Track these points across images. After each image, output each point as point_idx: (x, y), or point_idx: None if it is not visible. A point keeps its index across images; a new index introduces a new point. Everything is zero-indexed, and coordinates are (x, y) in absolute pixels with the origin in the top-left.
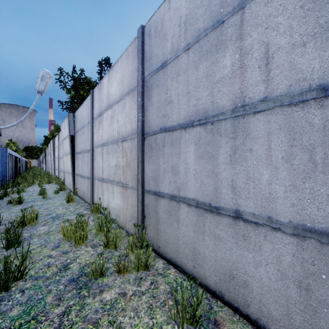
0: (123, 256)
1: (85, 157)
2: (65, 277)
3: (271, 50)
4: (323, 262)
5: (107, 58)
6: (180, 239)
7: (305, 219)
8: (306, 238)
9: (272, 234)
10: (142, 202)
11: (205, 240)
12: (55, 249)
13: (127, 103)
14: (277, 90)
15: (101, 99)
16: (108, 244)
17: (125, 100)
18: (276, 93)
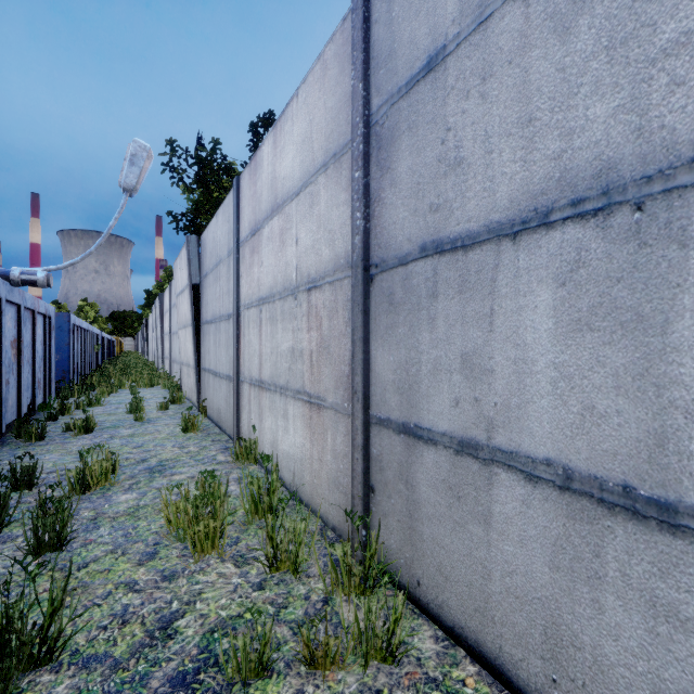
0: (318, 601)
1: (221, 330)
2: (161, 666)
3: None
4: None
5: (269, 113)
6: (493, 577)
7: None
8: None
9: None
10: (364, 449)
11: (603, 606)
12: (147, 562)
13: (322, 191)
14: None
15: (257, 196)
16: (277, 561)
17: (315, 186)
18: None
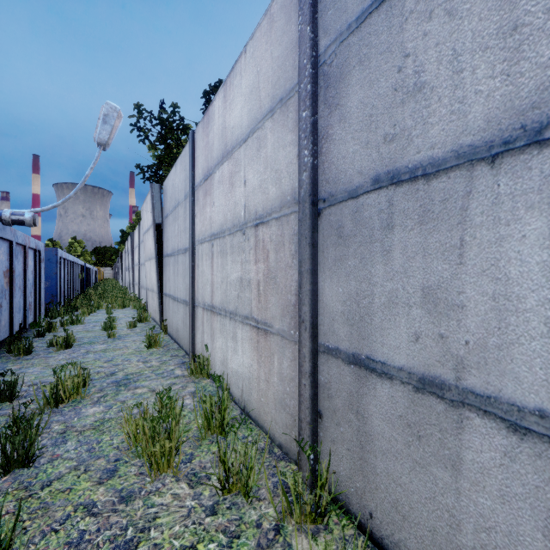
0: (270, 530)
1: (179, 262)
2: None
3: None
4: None
5: (219, 82)
6: (464, 529)
7: None
8: None
9: None
10: (312, 376)
11: None
12: (106, 480)
13: (269, 134)
14: None
15: (209, 145)
16: (229, 483)
17: (262, 130)
18: None
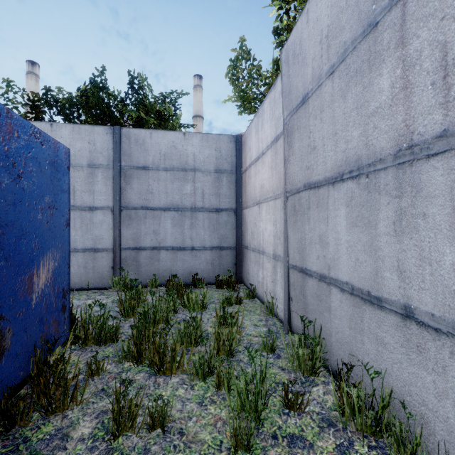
0: None
1: None
2: None
3: (76, 189)
4: (90, 257)
5: None
6: None
7: (86, 246)
8: (86, 252)
9: (76, 254)
10: None
11: None
12: None
13: None
14: (78, 204)
15: None
16: None
17: None
18: (77, 205)
